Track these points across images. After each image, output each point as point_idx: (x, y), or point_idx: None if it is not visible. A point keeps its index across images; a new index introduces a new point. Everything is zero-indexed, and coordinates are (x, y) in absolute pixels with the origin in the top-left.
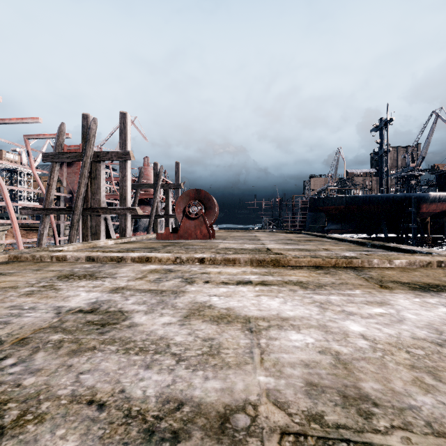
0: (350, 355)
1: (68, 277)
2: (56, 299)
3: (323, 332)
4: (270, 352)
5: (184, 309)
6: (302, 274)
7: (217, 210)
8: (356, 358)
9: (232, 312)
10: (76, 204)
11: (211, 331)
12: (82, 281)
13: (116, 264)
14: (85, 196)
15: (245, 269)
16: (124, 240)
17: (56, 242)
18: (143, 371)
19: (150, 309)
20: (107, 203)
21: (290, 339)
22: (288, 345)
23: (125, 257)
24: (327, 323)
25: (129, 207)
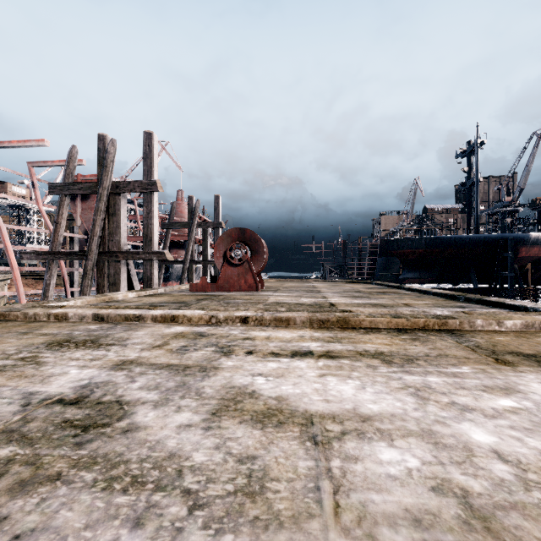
0: (489, 498)
1: (62, 343)
2: (31, 379)
3: (431, 444)
4: (350, 490)
5: (213, 398)
6: (381, 341)
7: (266, 255)
8: (500, 505)
9: (285, 405)
10: (90, 247)
11: (252, 441)
12: (78, 351)
13: (131, 325)
14: (101, 237)
15: (303, 332)
16: (149, 291)
17: (68, 294)
18: (127, 532)
19: (163, 399)
20: (133, 247)
21: (380, 459)
22: (378, 474)
23: (143, 315)
24: (433, 426)
25: (156, 250)
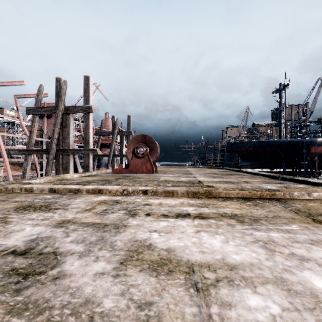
0: None
1: (25, 208)
2: None
3: (285, 291)
4: None
5: (122, 249)
6: (234, 206)
7: (158, 151)
8: None
9: (173, 255)
10: (51, 146)
11: (149, 288)
12: (35, 213)
13: (72, 195)
14: (58, 140)
15: (182, 200)
16: (87, 173)
17: (38, 175)
18: None
19: (86, 250)
20: (78, 146)
21: (249, 305)
22: (249, 321)
23: (81, 189)
24: (283, 274)
25: (91, 148)
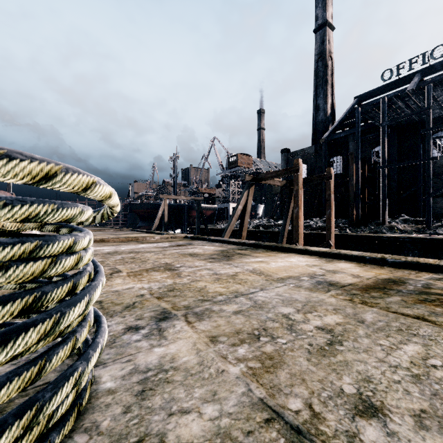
0: None
1: None
2: None
3: None
4: None
5: None
6: None
7: None
8: None
9: None
10: None
11: None
12: None
13: None
14: None
15: None
16: None
17: None
18: None
19: None
20: None
21: None
22: None
23: None
24: None
25: None
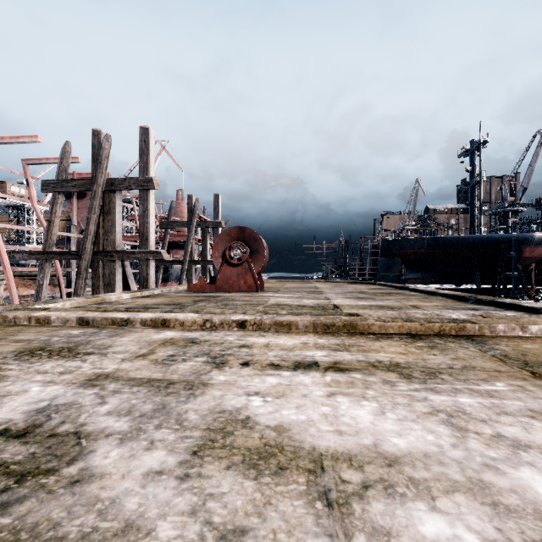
0: None
1: (34, 352)
2: None
3: (488, 506)
4: None
5: (197, 428)
6: (394, 349)
7: (266, 254)
8: None
9: (287, 438)
10: (84, 246)
11: (242, 501)
12: (50, 362)
13: (117, 329)
14: (96, 236)
15: (306, 339)
16: (145, 292)
17: (63, 295)
18: None
19: (133, 429)
20: (132, 247)
21: (422, 534)
22: None
23: (132, 319)
24: (483, 473)
25: (152, 250)
